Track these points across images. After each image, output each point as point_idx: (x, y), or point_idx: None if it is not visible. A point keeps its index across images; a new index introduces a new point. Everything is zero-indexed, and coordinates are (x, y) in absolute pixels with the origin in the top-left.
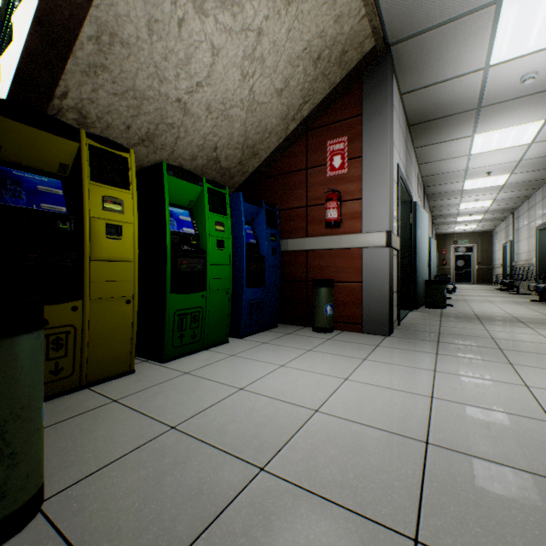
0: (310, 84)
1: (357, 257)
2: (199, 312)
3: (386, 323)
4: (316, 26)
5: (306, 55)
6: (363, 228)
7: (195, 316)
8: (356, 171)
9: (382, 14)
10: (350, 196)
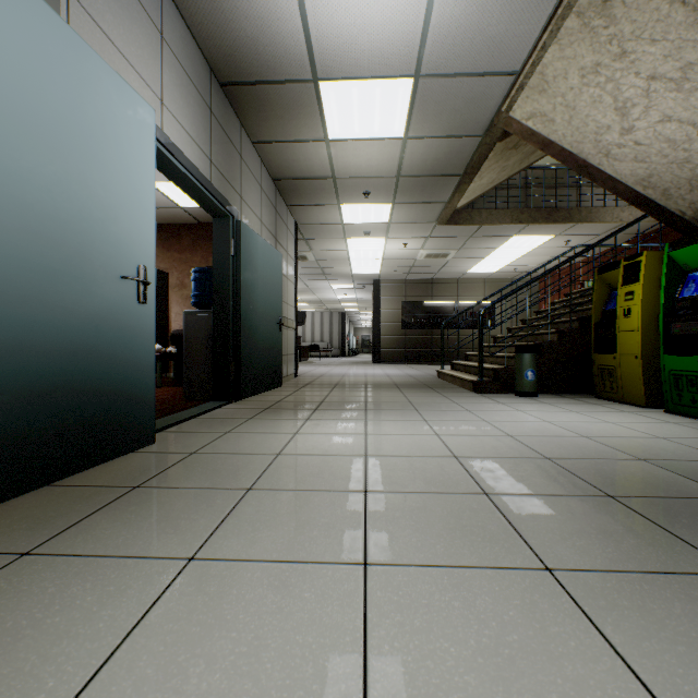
0: None
1: None
2: (695, 377)
3: None
4: None
5: None
6: None
7: (691, 381)
8: None
9: None
10: None
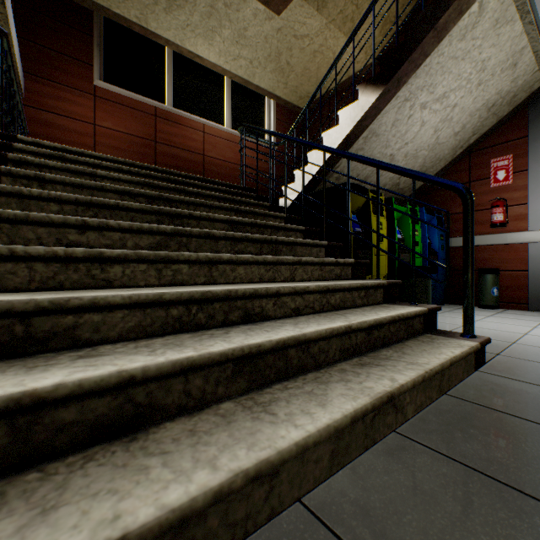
0: (480, 123)
1: (521, 250)
2: None
3: None
4: (495, 89)
5: (483, 107)
6: (528, 227)
7: None
8: (520, 182)
9: None
10: (514, 202)
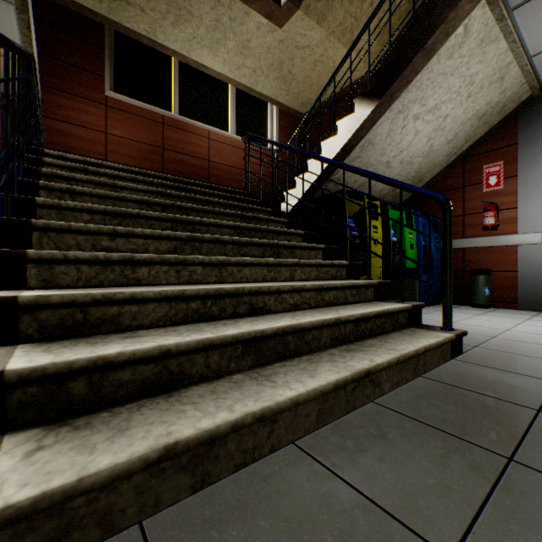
0: (472, 131)
1: (511, 252)
2: None
3: (541, 302)
4: (485, 101)
5: (474, 117)
6: (518, 230)
7: None
8: (511, 187)
9: (539, 76)
10: (505, 206)
